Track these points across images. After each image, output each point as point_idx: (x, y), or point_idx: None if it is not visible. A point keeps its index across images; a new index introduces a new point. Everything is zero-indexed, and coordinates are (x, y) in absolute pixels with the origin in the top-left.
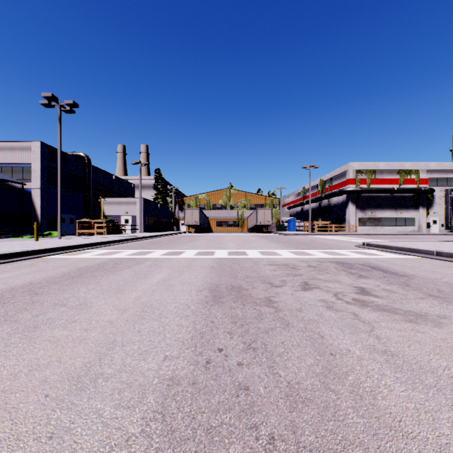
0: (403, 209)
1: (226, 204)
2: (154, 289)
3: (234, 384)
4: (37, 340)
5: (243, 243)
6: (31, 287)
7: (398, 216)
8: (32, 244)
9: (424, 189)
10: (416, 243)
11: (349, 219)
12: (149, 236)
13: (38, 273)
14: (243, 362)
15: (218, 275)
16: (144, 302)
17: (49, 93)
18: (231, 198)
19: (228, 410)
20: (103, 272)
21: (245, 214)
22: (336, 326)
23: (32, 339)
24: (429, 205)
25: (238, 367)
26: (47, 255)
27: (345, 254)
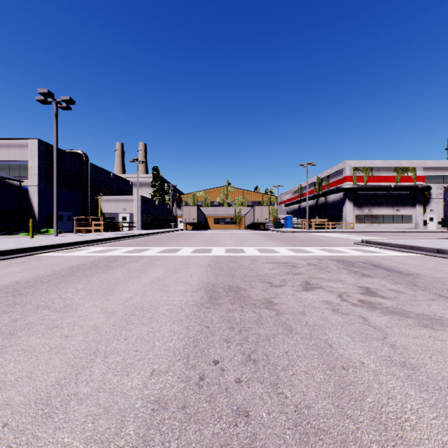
0: (400, 207)
1: (224, 202)
2: (147, 289)
3: (232, 409)
4: (10, 349)
5: (241, 241)
6: (17, 287)
7: (395, 213)
8: (26, 241)
9: (421, 186)
10: (416, 240)
11: (346, 216)
12: (146, 234)
13: (27, 272)
14: (241, 378)
15: (215, 274)
16: (134, 304)
17: (45, 89)
18: (229, 196)
19: (225, 447)
20: (95, 271)
21: (242, 211)
22: (345, 332)
23: (4, 348)
24: (426, 203)
25: (236, 385)
26: (40, 252)
27: (344, 251)
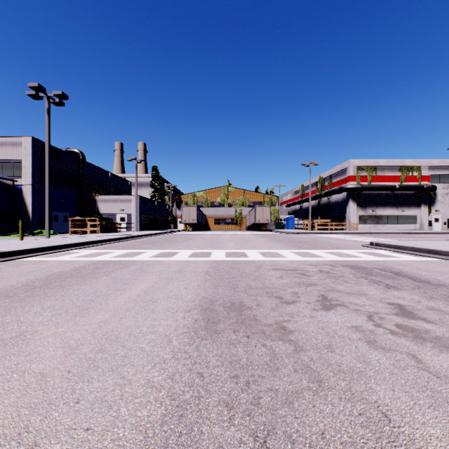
0: (404, 207)
1: (224, 202)
2: (129, 308)
3: None
4: None
5: (242, 243)
6: None
7: (400, 214)
8: (12, 244)
9: (426, 186)
10: (429, 242)
11: (349, 217)
12: (144, 235)
13: None
14: None
15: (213, 285)
16: (107, 332)
17: (36, 83)
18: (229, 196)
19: None
20: (75, 281)
21: (243, 212)
22: (399, 387)
23: None
24: (432, 203)
25: None
26: (23, 257)
27: (355, 255)
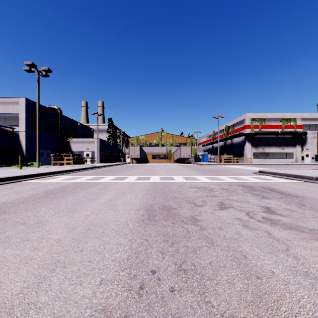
0: (284, 147)
1: (159, 143)
2: (101, 209)
3: (167, 317)
4: None
5: (171, 171)
6: (3, 207)
7: (281, 151)
8: (16, 172)
9: (300, 132)
10: (298, 170)
11: (246, 153)
12: (103, 166)
13: (13, 194)
14: (175, 288)
15: (152, 196)
16: (90, 220)
17: (30, 62)
18: (162, 139)
19: None
20: (64, 194)
21: (172, 150)
22: (255, 245)
23: None
24: (304, 144)
25: (170, 294)
26: (25, 180)
27: (247, 179)
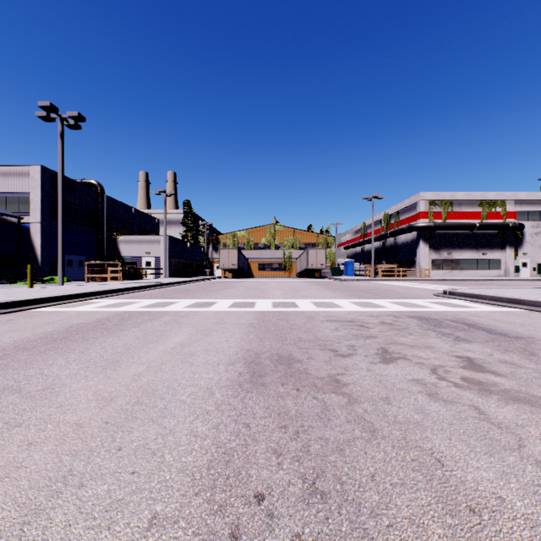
0: (486, 250)
1: (270, 244)
2: (165, 361)
3: None
4: None
5: (292, 291)
6: None
7: (480, 257)
8: (21, 293)
9: (512, 224)
10: (512, 291)
11: (420, 261)
12: (175, 282)
13: (10, 334)
14: (303, 536)
15: (259, 337)
16: (143, 385)
17: (48, 102)
18: (276, 236)
19: None
20: (100, 333)
21: (293, 255)
22: (456, 436)
23: None
24: (519, 244)
25: None
26: (35, 307)
27: (424, 306)
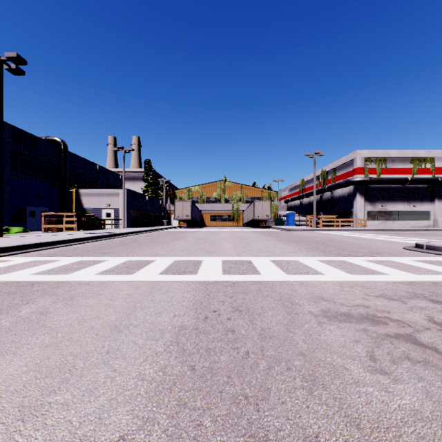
0: (416, 202)
1: (221, 197)
2: None
3: None
4: None
5: (243, 244)
6: None
7: (412, 209)
8: None
9: (441, 179)
10: None
11: (357, 212)
12: (127, 233)
13: None
14: None
15: None
16: None
17: None
18: (226, 191)
19: None
20: None
21: (240, 207)
22: None
23: None
24: None
25: None
26: None
27: (429, 269)
